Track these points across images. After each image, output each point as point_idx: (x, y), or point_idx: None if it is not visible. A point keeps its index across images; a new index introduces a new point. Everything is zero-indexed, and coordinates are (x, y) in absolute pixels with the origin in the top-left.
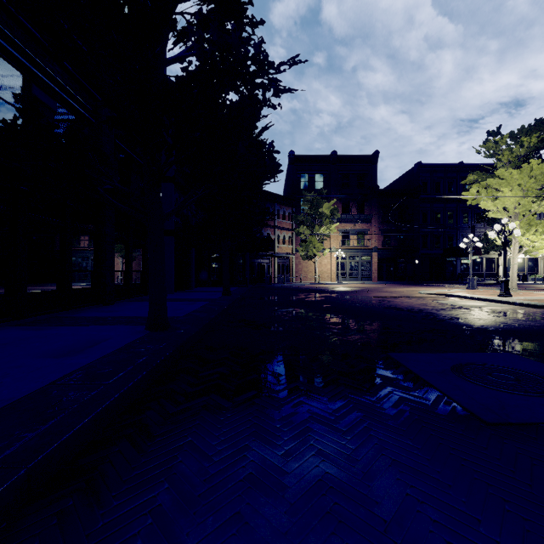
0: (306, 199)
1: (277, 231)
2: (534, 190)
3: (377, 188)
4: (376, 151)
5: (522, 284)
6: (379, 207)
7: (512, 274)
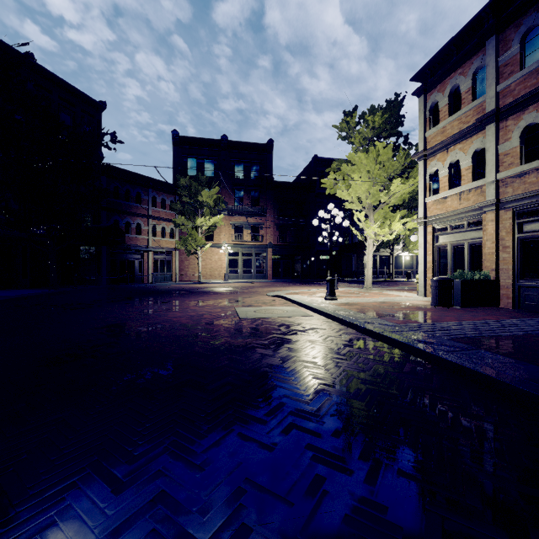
0: (180, 184)
1: (153, 222)
2: (381, 178)
3: (272, 179)
4: (270, 140)
5: (405, 281)
6: (275, 200)
7: (368, 271)
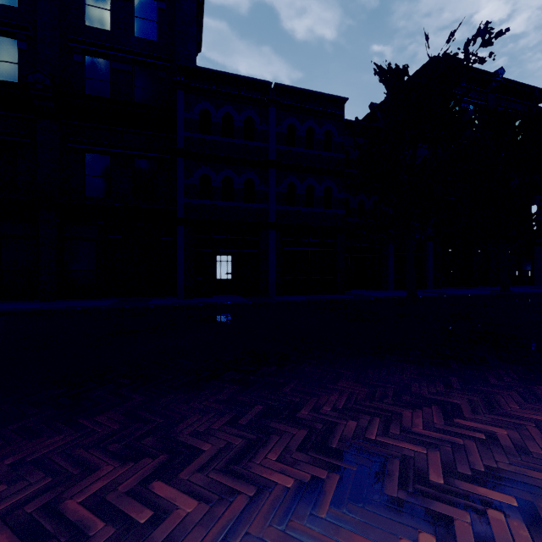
0: None
1: None
2: None
3: None
4: None
5: None
6: None
7: None
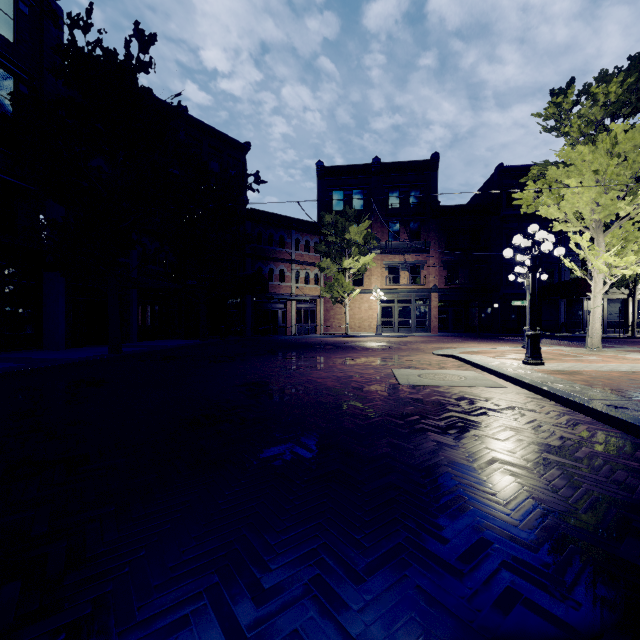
0: (325, 222)
1: (296, 267)
2: (621, 179)
3: (437, 204)
4: (434, 153)
5: None
6: (441, 231)
7: (593, 323)
